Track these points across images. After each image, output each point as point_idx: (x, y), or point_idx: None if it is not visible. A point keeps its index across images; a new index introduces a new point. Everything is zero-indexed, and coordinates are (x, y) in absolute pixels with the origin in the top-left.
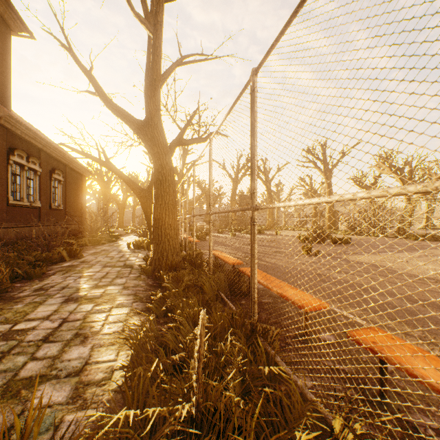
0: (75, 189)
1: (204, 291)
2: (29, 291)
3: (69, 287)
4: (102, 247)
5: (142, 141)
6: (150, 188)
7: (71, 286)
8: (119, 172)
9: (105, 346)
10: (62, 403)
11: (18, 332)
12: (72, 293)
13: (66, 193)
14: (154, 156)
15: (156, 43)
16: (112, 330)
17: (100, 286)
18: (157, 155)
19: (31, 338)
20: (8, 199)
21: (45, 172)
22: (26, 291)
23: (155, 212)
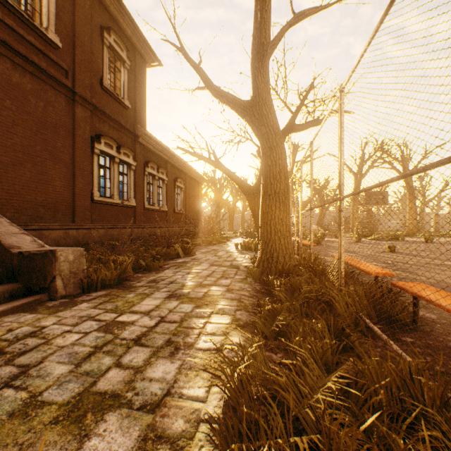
0: (193, 195)
1: (334, 311)
2: (145, 282)
3: (176, 282)
4: (212, 247)
5: (248, 124)
6: (258, 185)
7: (177, 281)
8: (227, 171)
9: (195, 370)
10: None
11: (119, 324)
12: (177, 288)
13: (186, 199)
14: (261, 138)
15: None
16: (207, 345)
17: (204, 285)
18: (265, 137)
19: (125, 335)
20: (144, 204)
21: (170, 181)
22: (143, 281)
23: (262, 205)
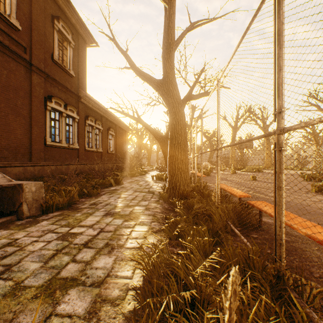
0: (121, 140)
1: (213, 220)
2: (87, 205)
3: (110, 204)
4: (135, 178)
5: (160, 95)
6: (167, 135)
7: (111, 203)
8: (146, 125)
9: (125, 261)
10: (80, 317)
11: (71, 235)
12: (111, 209)
13: (116, 143)
14: (169, 106)
15: (170, 11)
16: (132, 245)
17: (130, 205)
18: (171, 105)
19: (77, 241)
20: (85, 146)
21: (105, 130)
22: (86, 204)
23: (169, 151)
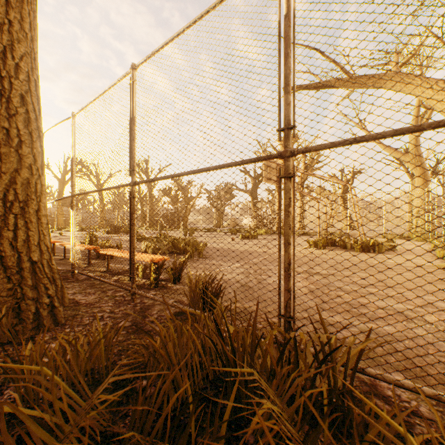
0: None
1: None
2: None
3: None
4: None
5: None
6: None
7: None
8: None
9: None
10: None
11: None
12: None
13: None
14: None
15: None
16: None
17: None
18: None
19: None
20: None
21: None
22: None
23: None
